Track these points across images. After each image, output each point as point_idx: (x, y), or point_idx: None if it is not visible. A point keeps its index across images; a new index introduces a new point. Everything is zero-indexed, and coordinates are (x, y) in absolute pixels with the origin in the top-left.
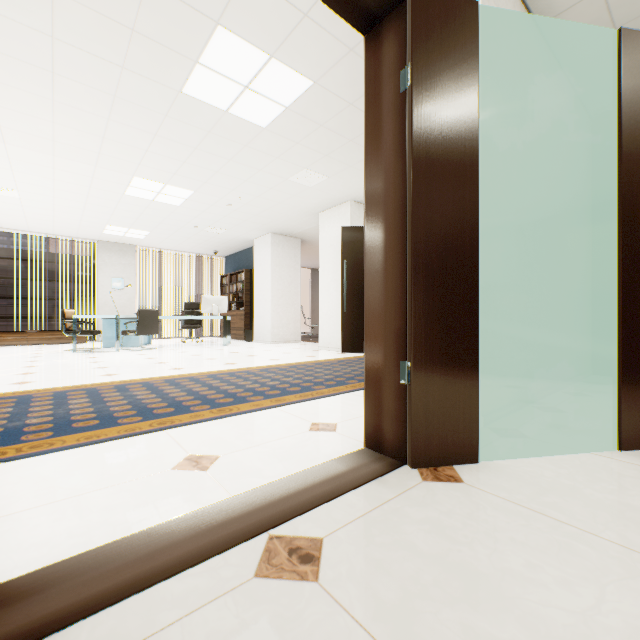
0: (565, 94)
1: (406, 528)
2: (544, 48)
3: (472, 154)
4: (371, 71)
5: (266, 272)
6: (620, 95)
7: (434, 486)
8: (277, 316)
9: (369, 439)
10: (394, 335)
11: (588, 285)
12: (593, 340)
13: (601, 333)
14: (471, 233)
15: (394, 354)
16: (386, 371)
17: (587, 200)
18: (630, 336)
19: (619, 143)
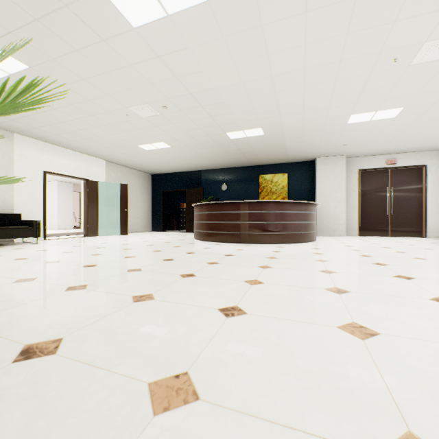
0: (137, 173)
1: (84, 237)
2: (128, 168)
3: (97, 199)
4: (84, 186)
5: (55, 198)
6: (120, 191)
7: (90, 237)
8: (61, 217)
9: (84, 235)
10: (87, 221)
11: (150, 211)
12: (152, 224)
13: (153, 222)
14: (97, 209)
15: (87, 223)
16: (86, 226)
17: (149, 192)
18: (122, 221)
19: (120, 197)
